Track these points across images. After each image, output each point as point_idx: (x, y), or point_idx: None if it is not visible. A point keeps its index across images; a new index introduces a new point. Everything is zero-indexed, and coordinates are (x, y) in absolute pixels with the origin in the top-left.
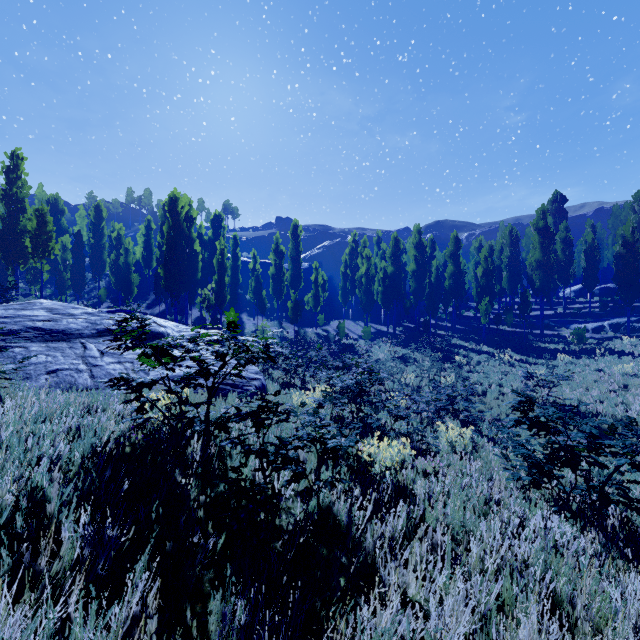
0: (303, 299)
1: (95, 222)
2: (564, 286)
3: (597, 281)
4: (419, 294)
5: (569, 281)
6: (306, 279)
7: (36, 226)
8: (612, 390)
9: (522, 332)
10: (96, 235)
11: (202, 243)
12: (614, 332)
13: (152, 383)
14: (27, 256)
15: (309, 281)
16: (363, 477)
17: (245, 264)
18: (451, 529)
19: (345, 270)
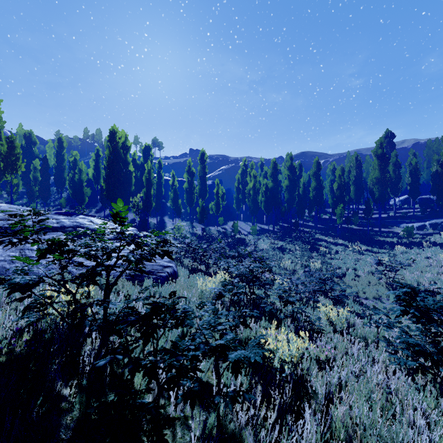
0: (208, 206)
1: (58, 150)
2: (395, 197)
3: (419, 193)
4: (291, 202)
5: (398, 193)
6: (210, 192)
7: (7, 150)
8: (441, 273)
9: (365, 229)
10: (59, 160)
11: (135, 166)
12: (433, 229)
13: (33, 283)
14: (2, 173)
15: (212, 193)
16: (263, 374)
17: (167, 181)
18: (363, 442)
19: (238, 185)
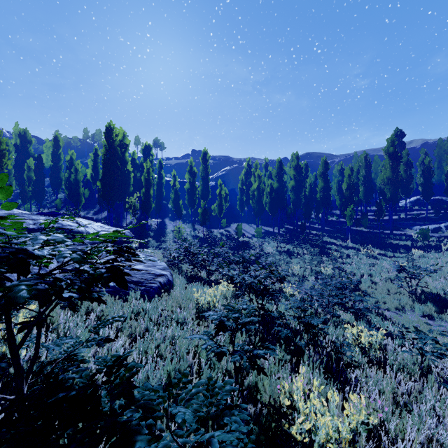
0: (211, 208)
1: (54, 149)
2: (406, 197)
3: (432, 193)
4: (297, 204)
5: (410, 194)
6: (213, 193)
7: None
8: None
9: (375, 232)
10: (54, 159)
11: (135, 165)
12: None
13: None
14: None
15: (215, 195)
16: None
17: (168, 182)
18: None
19: (242, 186)
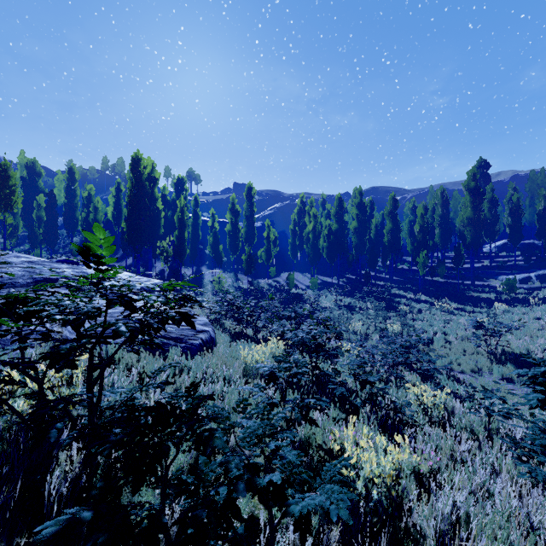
0: (256, 254)
1: (68, 183)
2: (490, 241)
3: (522, 237)
4: (360, 249)
5: (495, 237)
6: (259, 236)
7: None
8: None
9: (454, 283)
10: (69, 195)
11: (166, 203)
12: (541, 282)
13: None
14: None
15: (262, 238)
16: None
17: (205, 223)
18: None
19: (294, 227)
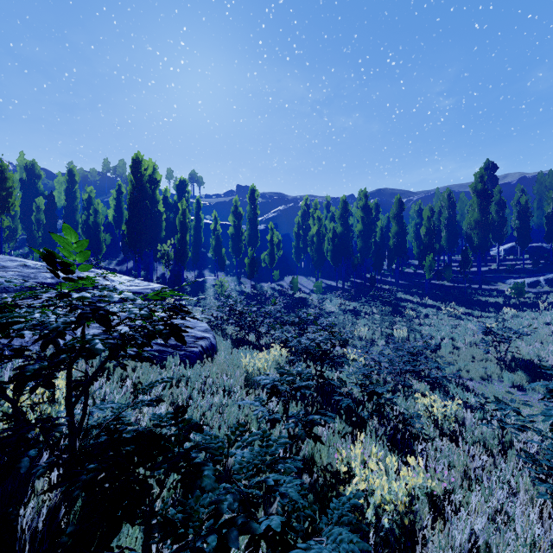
0: (260, 257)
1: (68, 185)
2: (498, 245)
3: (530, 240)
4: (365, 252)
5: (503, 240)
6: (263, 239)
7: None
8: None
9: (461, 287)
10: (69, 197)
11: (167, 205)
12: (550, 286)
13: None
14: None
15: (265, 241)
16: None
17: (208, 226)
18: None
19: (298, 230)
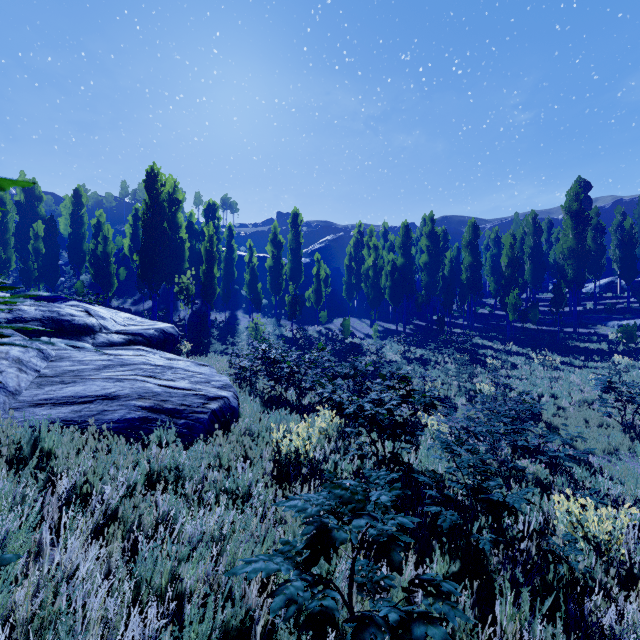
0: (304, 295)
1: (73, 209)
2: (595, 279)
3: (637, 272)
4: (432, 288)
5: (601, 273)
6: (307, 274)
7: None
8: None
9: (550, 330)
10: (75, 223)
11: (193, 233)
12: None
13: None
14: None
15: (310, 276)
16: None
17: (242, 259)
18: None
19: (350, 263)
